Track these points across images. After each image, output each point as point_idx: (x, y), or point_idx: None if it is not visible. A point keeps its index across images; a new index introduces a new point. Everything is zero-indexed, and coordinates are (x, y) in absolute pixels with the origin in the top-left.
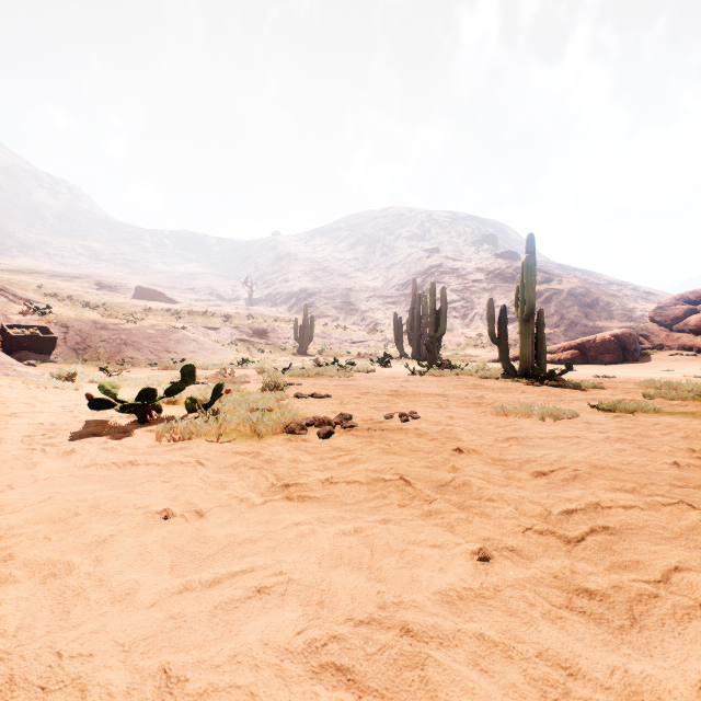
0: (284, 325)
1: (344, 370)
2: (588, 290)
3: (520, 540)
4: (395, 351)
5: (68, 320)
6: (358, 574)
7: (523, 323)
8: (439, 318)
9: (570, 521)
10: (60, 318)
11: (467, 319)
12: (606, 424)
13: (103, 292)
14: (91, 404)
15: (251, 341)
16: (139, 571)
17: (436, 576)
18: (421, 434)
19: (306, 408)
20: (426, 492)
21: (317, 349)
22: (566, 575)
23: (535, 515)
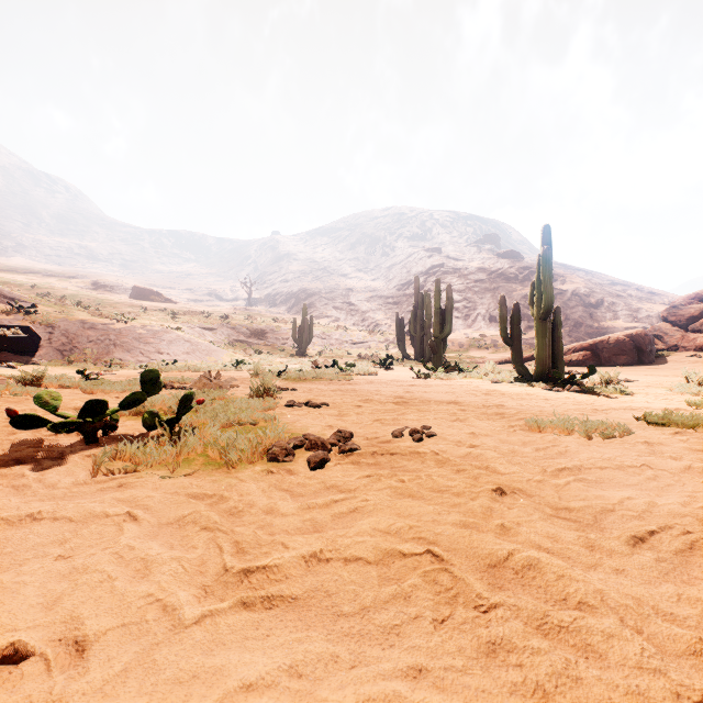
0: (283, 326)
1: (344, 373)
2: (593, 290)
3: None
4: (397, 352)
5: (54, 320)
6: None
7: (539, 322)
8: (445, 317)
9: None
10: (46, 317)
11: (469, 319)
12: (669, 444)
13: (99, 293)
14: (15, 422)
15: (249, 342)
16: None
17: None
18: (441, 461)
19: (297, 420)
20: (474, 587)
21: (316, 351)
22: None
23: (682, 651)
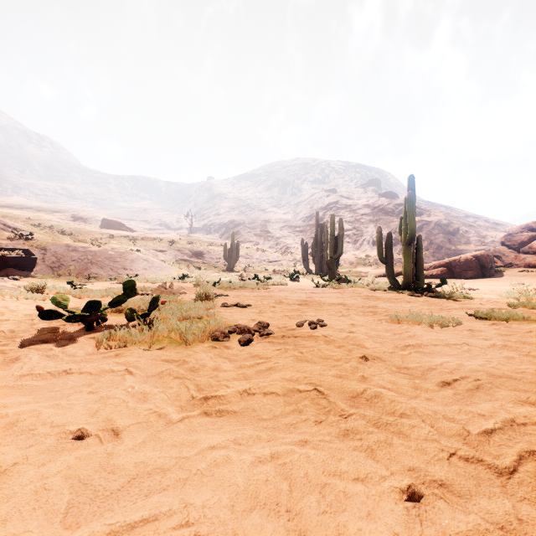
0: (216, 248)
1: (262, 284)
2: (451, 222)
3: (448, 471)
4: (302, 268)
5: (46, 244)
6: (276, 523)
7: (405, 246)
8: (337, 242)
9: (491, 443)
10: (40, 242)
11: (357, 243)
12: (486, 331)
13: (77, 223)
14: (41, 315)
15: (190, 260)
16: (27, 519)
17: (366, 530)
18: (329, 341)
19: (230, 316)
20: (341, 406)
21: (241, 267)
22: (514, 526)
23: (453, 434)
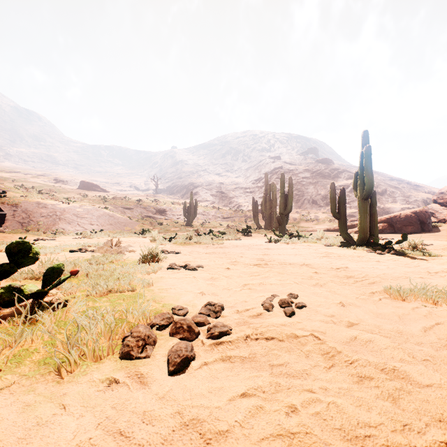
0: (177, 206)
1: (217, 238)
2: (379, 184)
3: None
4: (252, 223)
5: (18, 201)
6: None
7: (361, 201)
8: (287, 199)
9: None
10: (12, 200)
11: (299, 202)
12: None
13: (58, 185)
14: None
15: (154, 217)
16: None
17: None
18: (328, 352)
19: (173, 284)
20: None
21: (199, 223)
22: None
23: None
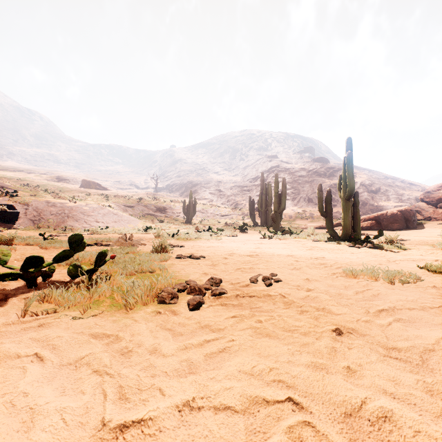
0: (177, 204)
1: (216, 235)
2: (373, 182)
3: None
4: (249, 221)
5: (29, 200)
6: None
7: (344, 201)
8: (281, 198)
9: None
10: (23, 199)
11: (295, 200)
12: None
13: (61, 183)
14: None
15: (155, 214)
16: None
17: None
18: (288, 302)
19: (183, 268)
20: None
21: (198, 220)
22: None
23: None
